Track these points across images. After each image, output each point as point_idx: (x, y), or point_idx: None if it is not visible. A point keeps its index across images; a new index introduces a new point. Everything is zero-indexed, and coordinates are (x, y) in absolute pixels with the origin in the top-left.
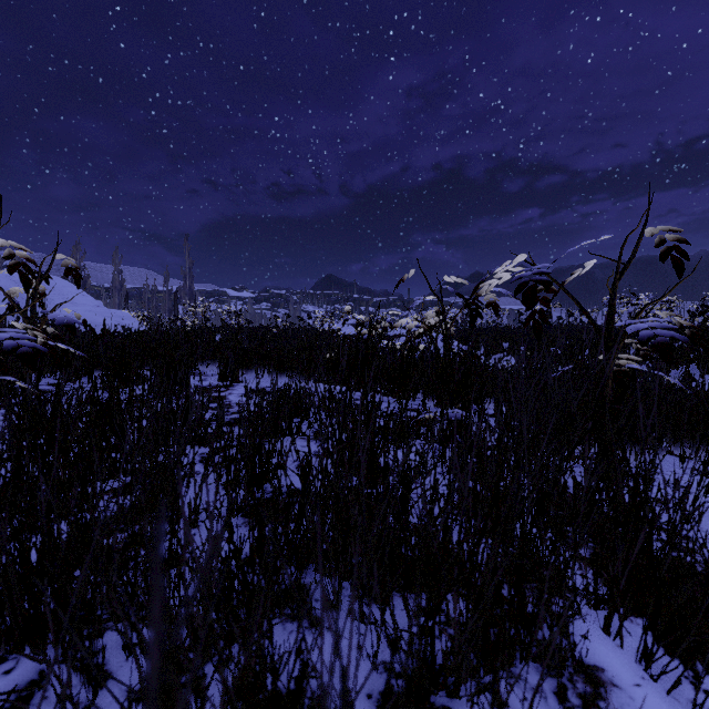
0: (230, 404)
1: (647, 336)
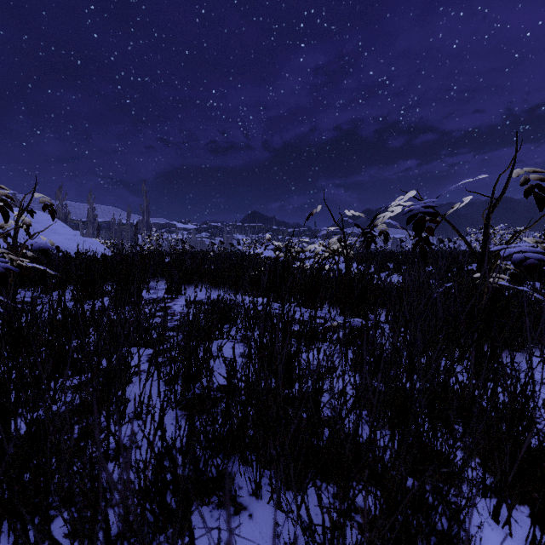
0: (174, 313)
1: (519, 258)
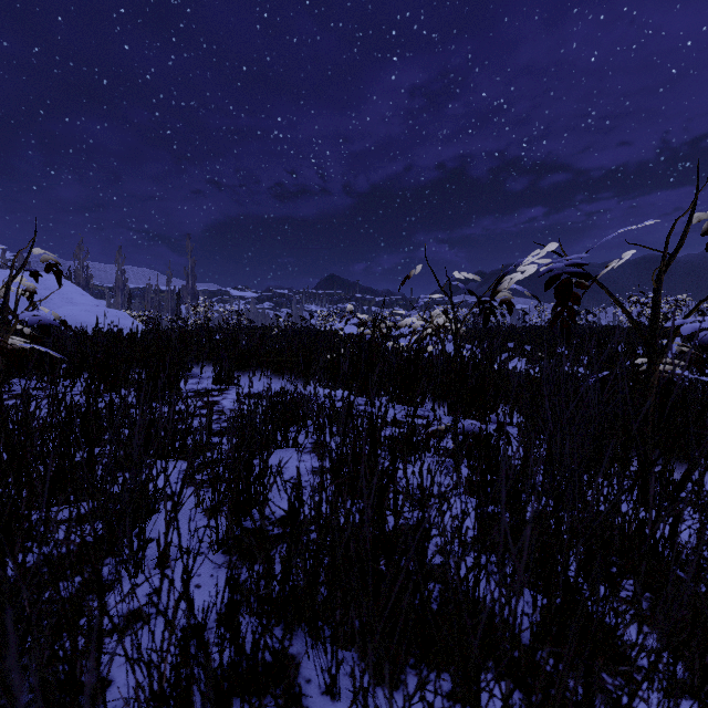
0: (223, 411)
1: None
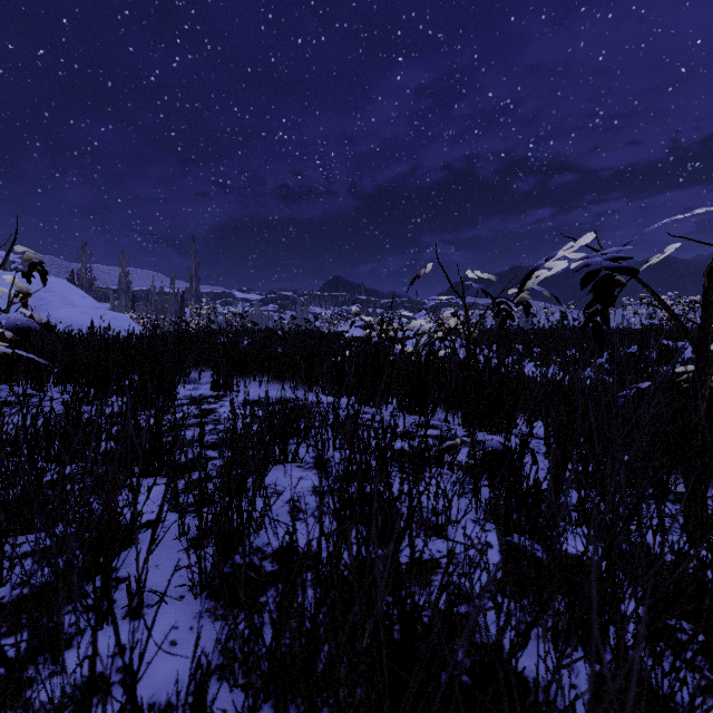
0: (220, 420)
1: None
